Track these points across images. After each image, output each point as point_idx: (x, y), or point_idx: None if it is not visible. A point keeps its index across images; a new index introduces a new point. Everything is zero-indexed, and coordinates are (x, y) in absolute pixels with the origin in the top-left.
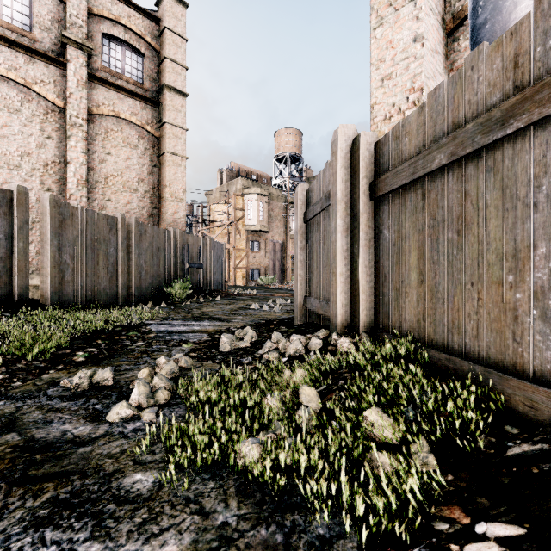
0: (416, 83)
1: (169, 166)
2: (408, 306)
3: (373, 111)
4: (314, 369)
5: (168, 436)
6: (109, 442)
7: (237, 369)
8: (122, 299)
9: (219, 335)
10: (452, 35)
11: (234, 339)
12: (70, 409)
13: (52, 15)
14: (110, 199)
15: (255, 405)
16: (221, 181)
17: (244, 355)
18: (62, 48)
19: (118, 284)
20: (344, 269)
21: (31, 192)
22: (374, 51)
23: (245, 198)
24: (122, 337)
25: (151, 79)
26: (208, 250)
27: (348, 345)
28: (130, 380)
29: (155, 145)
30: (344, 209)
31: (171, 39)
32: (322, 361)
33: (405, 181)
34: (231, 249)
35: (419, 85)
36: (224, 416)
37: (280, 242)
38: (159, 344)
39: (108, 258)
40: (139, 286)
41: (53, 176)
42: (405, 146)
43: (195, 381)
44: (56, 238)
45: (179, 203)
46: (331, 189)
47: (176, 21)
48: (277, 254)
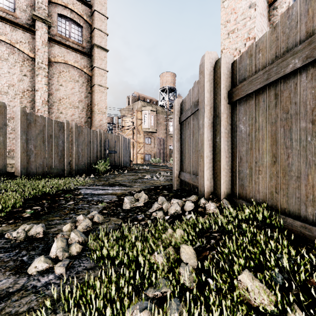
0: (250, 34)
1: (97, 93)
2: (261, 180)
3: (222, 54)
4: (190, 229)
5: (71, 292)
6: (21, 299)
7: (132, 226)
8: (67, 172)
9: (123, 196)
10: (272, 6)
11: (133, 200)
12: (3, 260)
13: (27, 2)
14: (62, 112)
15: (144, 260)
16: (129, 103)
17: (139, 213)
18: (33, 22)
19: (64, 163)
20: (209, 153)
21: (14, 108)
22: (223, 15)
23: (143, 112)
24: (60, 198)
25: (87, 41)
26: (120, 143)
27: (213, 208)
28: (56, 233)
29: (89, 80)
30: (209, 111)
31: (98, 17)
32: (196, 222)
33: (260, 85)
34: (134, 142)
35: (253, 35)
36: (120, 269)
37: (163, 138)
38: (83, 203)
39: (58, 147)
40: (77, 164)
41: (28, 98)
42: (258, 60)
43: (100, 237)
44: (24, 134)
45: (103, 115)
46: (200, 98)
47: (101, 7)
48: (161, 145)
